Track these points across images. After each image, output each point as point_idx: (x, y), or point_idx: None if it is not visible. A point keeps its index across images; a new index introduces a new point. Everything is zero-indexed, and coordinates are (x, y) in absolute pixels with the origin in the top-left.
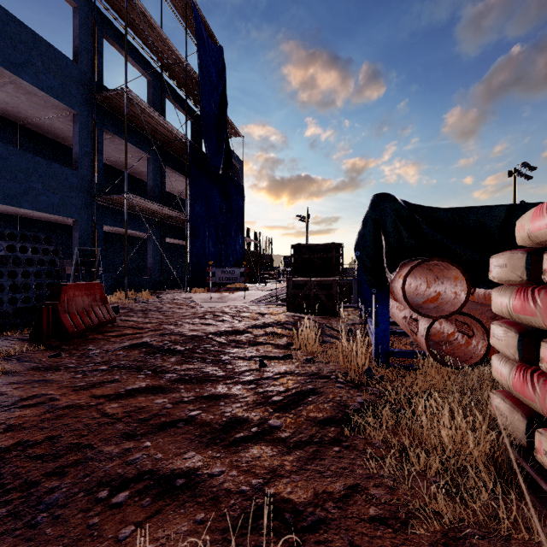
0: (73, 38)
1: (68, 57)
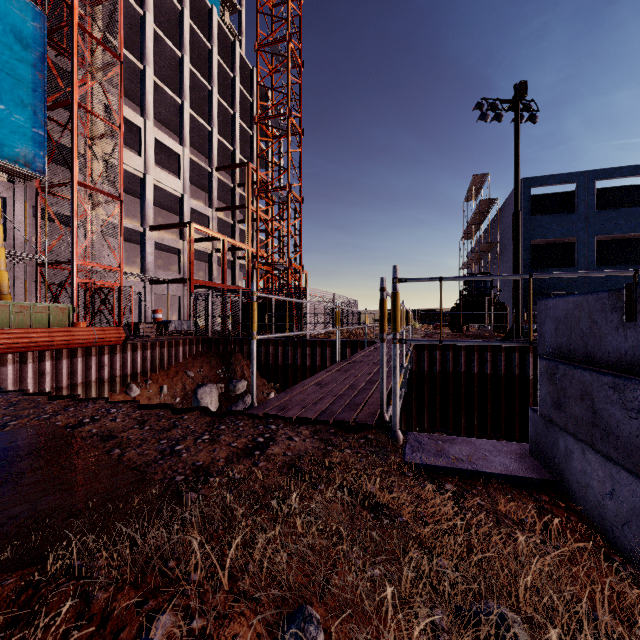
0: None
1: (639, 207)
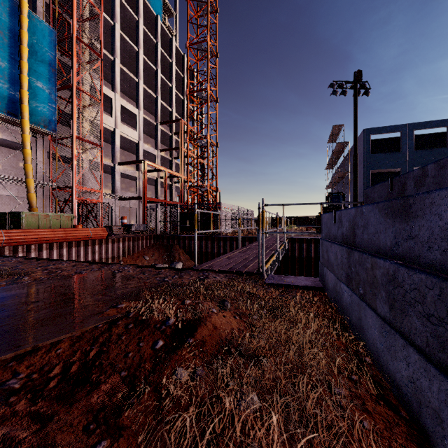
0: (446, 138)
1: (443, 148)
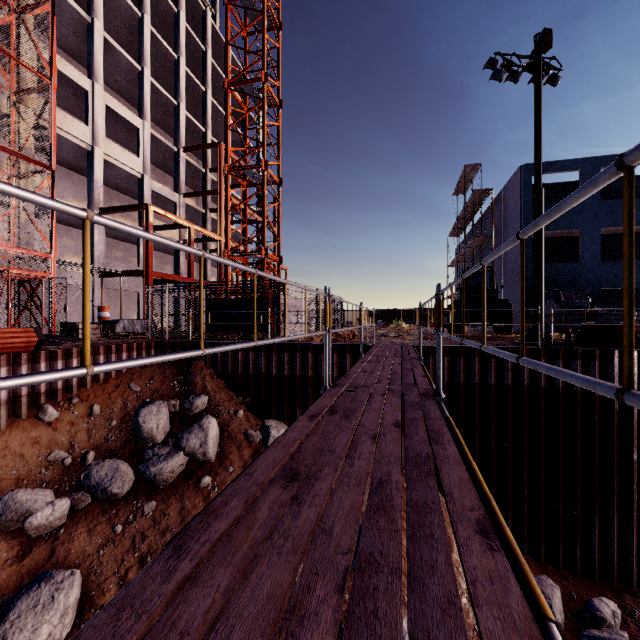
0: None
1: None
